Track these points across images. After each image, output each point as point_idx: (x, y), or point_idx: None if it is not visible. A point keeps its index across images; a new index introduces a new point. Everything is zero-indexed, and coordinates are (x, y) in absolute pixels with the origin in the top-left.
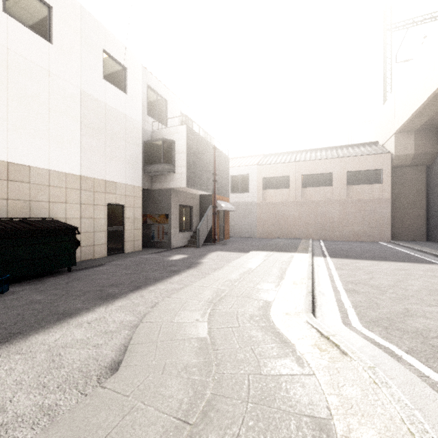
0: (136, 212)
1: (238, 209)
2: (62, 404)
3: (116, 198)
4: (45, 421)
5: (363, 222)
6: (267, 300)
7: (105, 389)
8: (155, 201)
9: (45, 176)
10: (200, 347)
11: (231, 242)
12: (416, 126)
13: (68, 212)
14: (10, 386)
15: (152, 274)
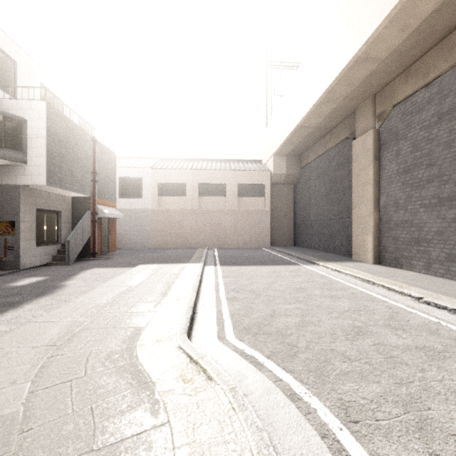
0: None
1: (129, 216)
2: None
3: None
4: None
5: (250, 231)
6: (139, 326)
7: None
8: None
9: None
10: None
11: (118, 255)
12: (287, 151)
13: None
14: None
15: None
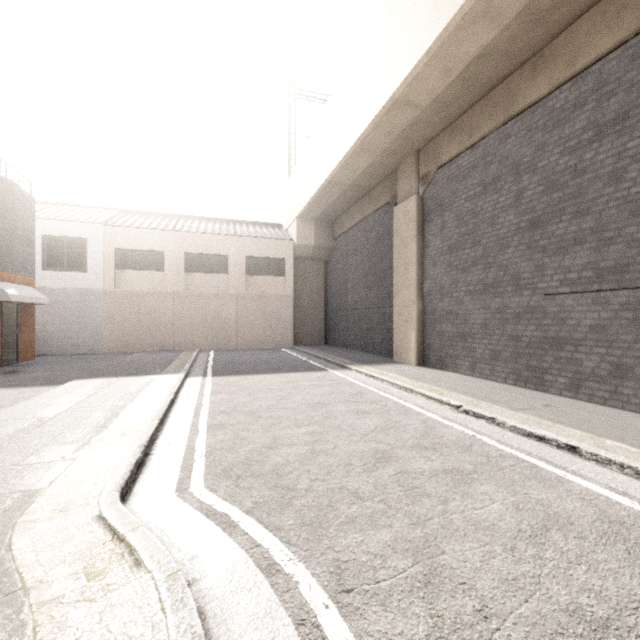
0: None
1: (62, 300)
2: None
3: None
4: None
5: (265, 324)
6: (34, 489)
7: None
8: None
9: None
10: None
11: (38, 366)
12: (315, 215)
13: None
14: None
15: None
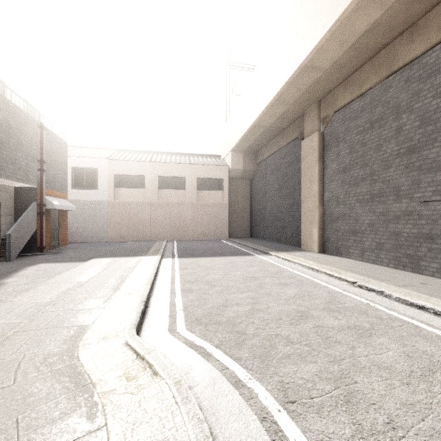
0: None
1: (83, 208)
2: None
3: None
4: None
5: (209, 223)
6: (84, 324)
7: None
8: None
9: None
10: None
11: (70, 249)
12: (244, 148)
13: None
14: None
15: None
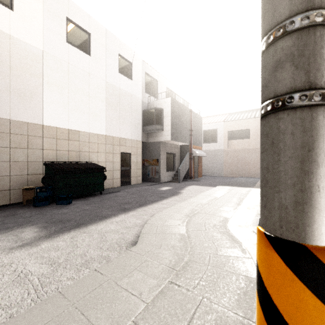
0: (138, 158)
1: (209, 155)
2: (111, 256)
3: (126, 149)
4: (104, 261)
5: None
6: (226, 217)
7: (131, 251)
8: (150, 150)
9: (87, 136)
10: (181, 238)
11: (203, 179)
12: None
13: (99, 158)
14: (85, 246)
15: (149, 198)
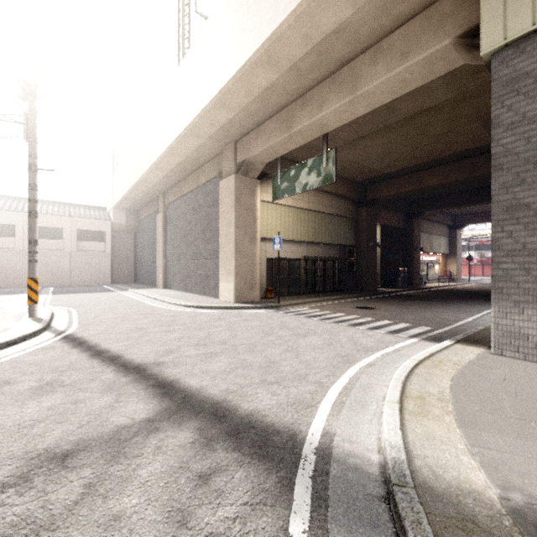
0: None
1: None
2: None
3: None
4: None
5: (91, 271)
6: (2, 307)
7: None
8: None
9: None
10: None
11: None
12: (125, 207)
13: None
14: None
15: None
